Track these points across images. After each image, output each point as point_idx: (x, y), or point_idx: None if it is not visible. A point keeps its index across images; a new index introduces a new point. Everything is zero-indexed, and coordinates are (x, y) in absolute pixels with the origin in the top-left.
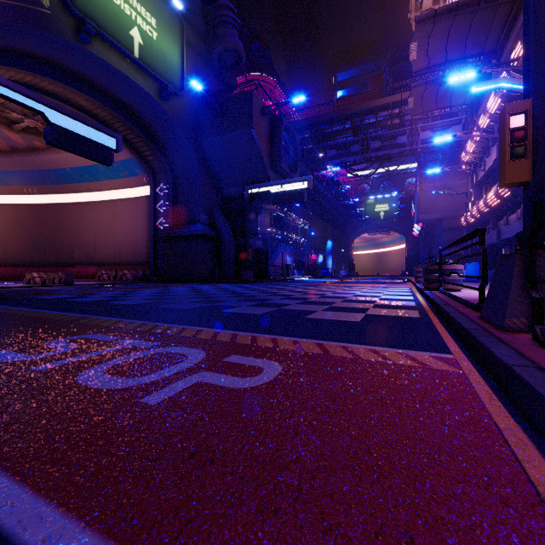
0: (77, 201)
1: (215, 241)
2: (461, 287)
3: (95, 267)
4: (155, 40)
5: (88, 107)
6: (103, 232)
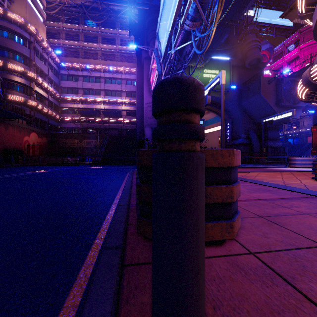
0: None
1: (250, 145)
2: (298, 166)
3: None
4: None
5: None
6: (210, 144)
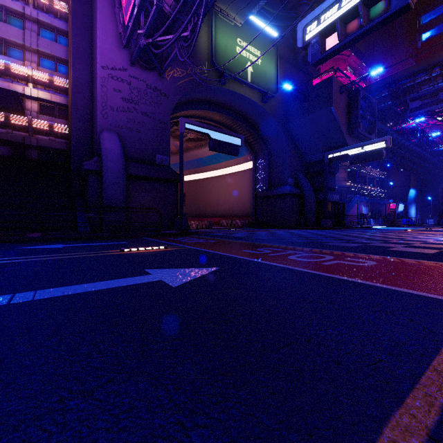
0: (208, 176)
1: (299, 197)
2: None
3: (218, 218)
4: (259, 65)
5: (220, 119)
6: (222, 195)
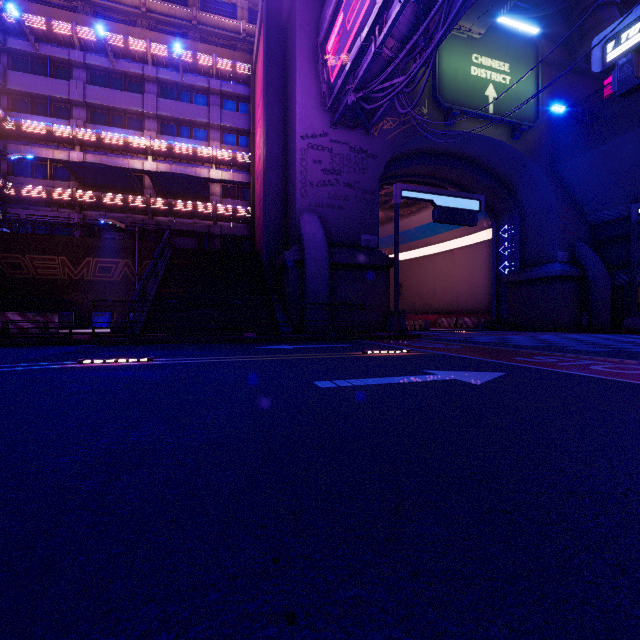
0: (418, 256)
1: (578, 281)
2: None
3: (434, 315)
4: (508, 85)
5: (441, 174)
6: (441, 281)
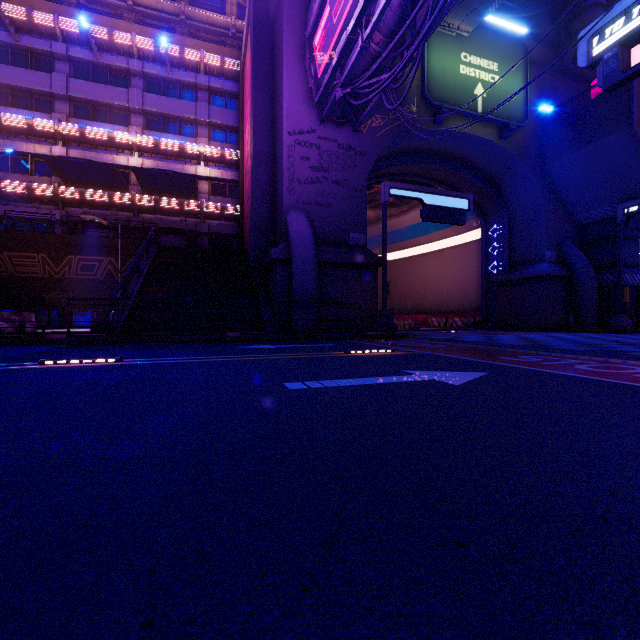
0: (408, 255)
1: (566, 281)
2: None
3: (425, 315)
4: (496, 84)
5: (430, 173)
6: (431, 281)
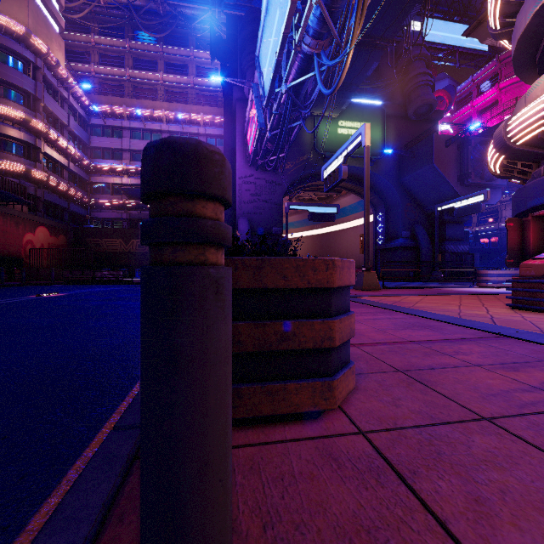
0: (338, 229)
1: (416, 249)
2: (492, 285)
3: None
4: None
5: None
6: (350, 247)
